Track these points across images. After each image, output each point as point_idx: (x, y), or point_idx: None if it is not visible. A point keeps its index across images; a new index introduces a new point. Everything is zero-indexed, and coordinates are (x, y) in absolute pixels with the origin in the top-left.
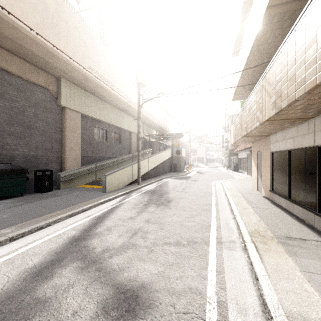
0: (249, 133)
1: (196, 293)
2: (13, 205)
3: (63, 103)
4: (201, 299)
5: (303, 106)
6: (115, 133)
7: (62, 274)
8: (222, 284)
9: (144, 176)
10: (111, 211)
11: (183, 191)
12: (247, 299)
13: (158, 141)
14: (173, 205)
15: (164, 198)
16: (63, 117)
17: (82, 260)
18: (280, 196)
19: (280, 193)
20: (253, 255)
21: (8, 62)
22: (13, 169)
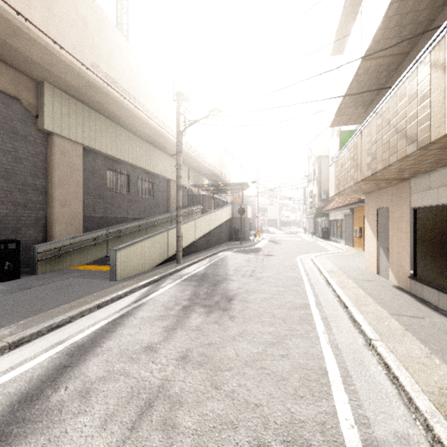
0: (377, 173)
1: None
2: None
3: (49, 126)
4: None
5: None
6: (143, 181)
7: None
8: None
9: (188, 249)
10: (111, 328)
11: (253, 276)
12: None
13: (211, 195)
14: (238, 308)
15: (220, 292)
16: (50, 150)
17: None
18: (442, 291)
19: (437, 285)
20: None
21: None
22: None
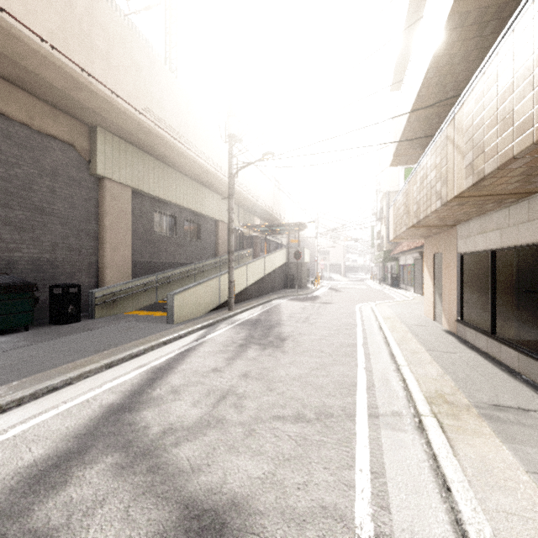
0: (421, 221)
1: (334, 518)
2: (9, 347)
3: (101, 170)
4: (345, 529)
5: (525, 169)
6: (190, 223)
7: (84, 479)
8: (383, 499)
9: (239, 296)
10: (180, 358)
11: (306, 322)
12: (431, 529)
13: (263, 237)
14: (290, 346)
15: (274, 334)
16: (101, 194)
17: (124, 450)
18: (476, 330)
19: (476, 326)
20: (436, 441)
21: (4, 98)
22: (11, 283)
